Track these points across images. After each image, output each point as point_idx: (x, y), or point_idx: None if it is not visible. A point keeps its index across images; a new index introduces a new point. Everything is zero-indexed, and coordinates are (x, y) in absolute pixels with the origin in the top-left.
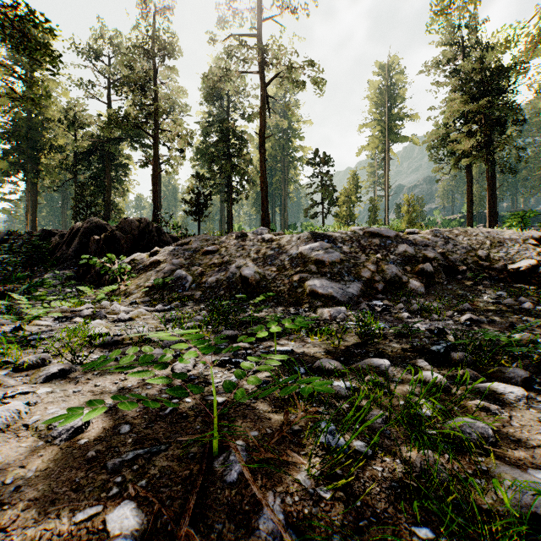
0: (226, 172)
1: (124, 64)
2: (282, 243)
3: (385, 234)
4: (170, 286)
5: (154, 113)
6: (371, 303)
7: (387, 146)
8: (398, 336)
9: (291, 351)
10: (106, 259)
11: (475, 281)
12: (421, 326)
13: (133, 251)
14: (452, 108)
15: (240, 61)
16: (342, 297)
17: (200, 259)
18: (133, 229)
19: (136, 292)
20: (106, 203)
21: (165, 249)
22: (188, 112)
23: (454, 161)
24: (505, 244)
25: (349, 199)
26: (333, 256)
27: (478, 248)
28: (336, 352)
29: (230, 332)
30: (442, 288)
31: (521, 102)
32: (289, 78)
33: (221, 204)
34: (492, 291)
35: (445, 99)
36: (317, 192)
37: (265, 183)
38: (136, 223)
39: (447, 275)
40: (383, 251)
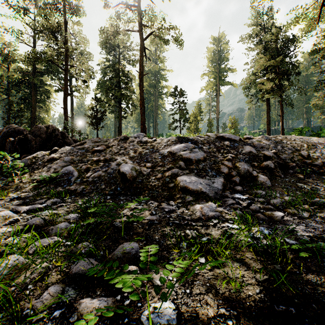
0: (117, 98)
1: (40, 15)
2: (155, 145)
3: (232, 138)
4: (57, 180)
5: (65, 53)
6: (234, 197)
7: (218, 87)
8: (295, 252)
9: (176, 319)
10: (1, 156)
11: (304, 174)
12: (299, 228)
13: (42, 150)
14: (260, 63)
15: (126, 22)
16: (210, 192)
17: (89, 157)
18: (41, 133)
19: (26, 186)
20: (32, 116)
21: (63, 149)
22: (92, 58)
23: (261, 95)
24: (317, 147)
25: (196, 119)
26: (198, 155)
27: (299, 149)
28: (248, 315)
29: (85, 265)
30: (282, 181)
31: (298, 62)
32: (159, 35)
33: (115, 120)
34: (321, 183)
35: (253, 59)
36: (176, 113)
37: (143, 105)
38: (44, 129)
39: (281, 170)
40: (233, 151)
